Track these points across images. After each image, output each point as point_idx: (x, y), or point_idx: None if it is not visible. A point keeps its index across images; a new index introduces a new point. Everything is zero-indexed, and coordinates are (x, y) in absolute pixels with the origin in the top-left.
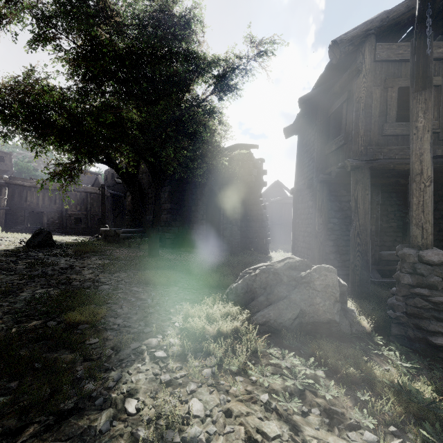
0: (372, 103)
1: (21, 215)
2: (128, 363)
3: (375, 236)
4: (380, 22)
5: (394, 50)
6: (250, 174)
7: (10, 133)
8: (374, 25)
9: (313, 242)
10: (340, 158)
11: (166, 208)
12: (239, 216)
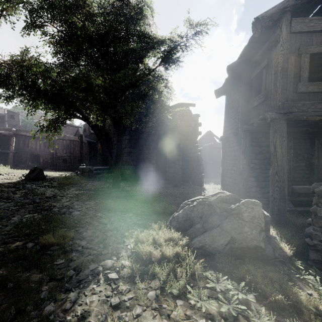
0: (288, 67)
1: (25, 157)
2: (85, 283)
3: (288, 173)
4: (295, 1)
5: (306, 23)
6: (189, 125)
7: (10, 96)
8: (289, 3)
9: (239, 178)
10: (261, 112)
11: (126, 151)
12: (180, 157)
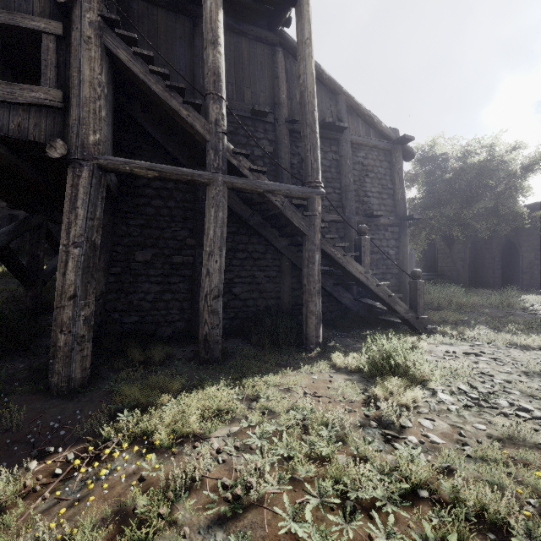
0: None
1: None
2: None
3: None
4: None
5: None
6: None
7: None
8: None
9: None
10: None
11: (460, 256)
12: (540, 262)
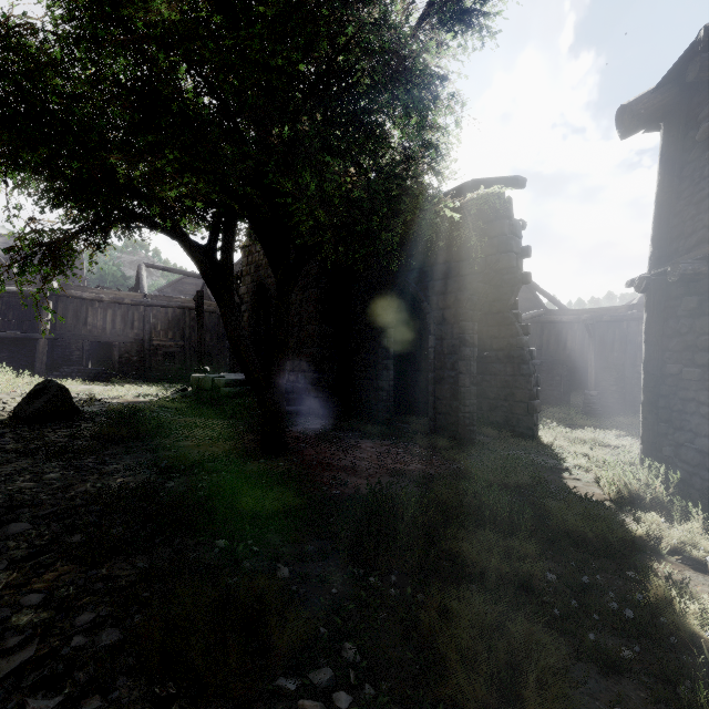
0: None
1: (78, 348)
2: None
3: None
4: None
5: None
6: (506, 248)
7: None
8: None
9: None
10: None
11: (311, 333)
12: (473, 351)
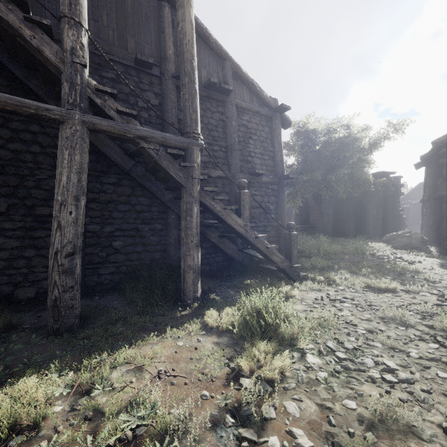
0: None
1: None
2: None
3: None
4: None
5: None
6: (389, 190)
7: None
8: None
9: (429, 230)
10: (442, 188)
11: (326, 212)
12: (380, 217)
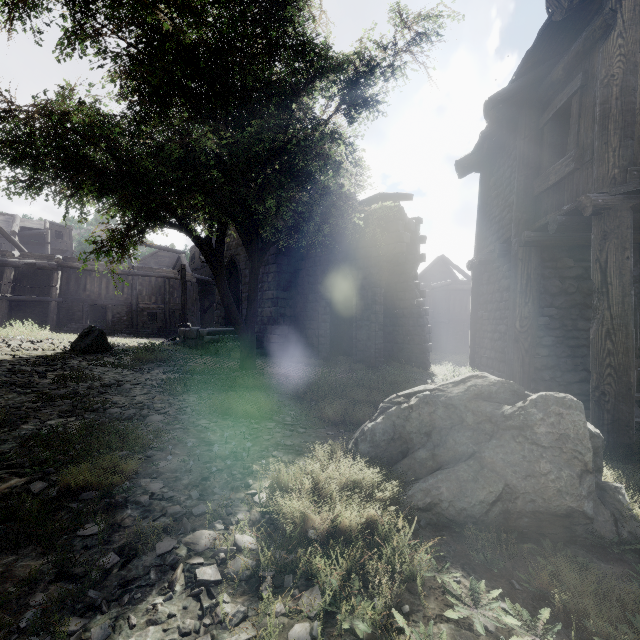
0: (636, 84)
1: (79, 310)
2: (138, 591)
3: None
4: None
5: None
6: (400, 240)
7: (36, 182)
8: None
9: (512, 349)
10: (566, 197)
11: (270, 296)
12: (381, 308)
